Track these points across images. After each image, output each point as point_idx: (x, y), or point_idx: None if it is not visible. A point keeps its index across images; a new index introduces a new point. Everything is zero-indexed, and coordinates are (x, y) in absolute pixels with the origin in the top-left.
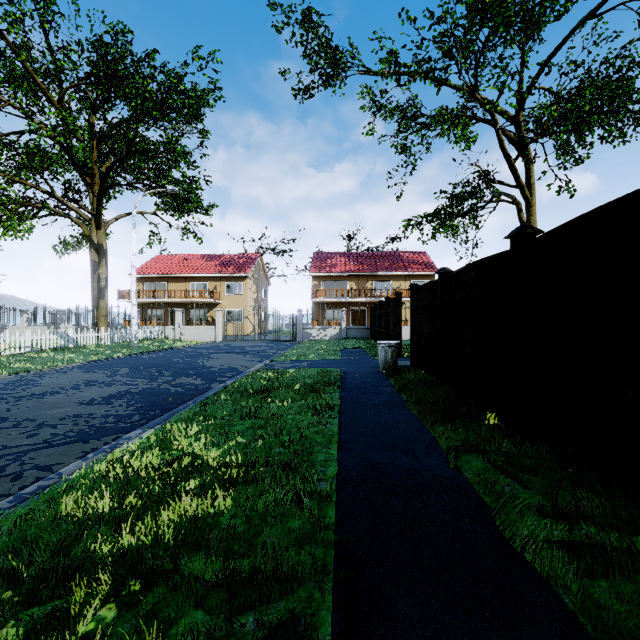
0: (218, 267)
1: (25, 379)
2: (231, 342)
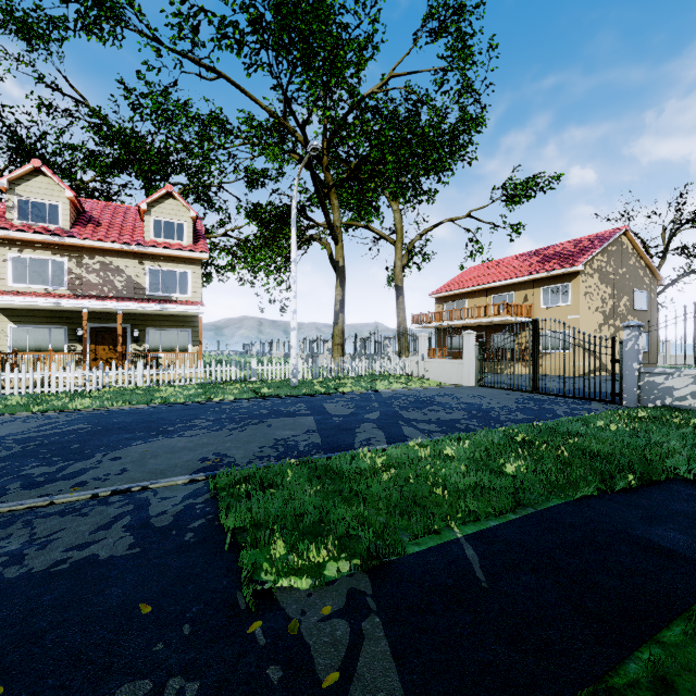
0: (532, 266)
1: None
2: (470, 390)
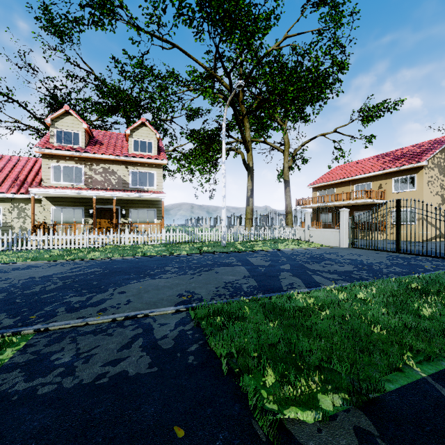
0: (385, 163)
1: (38, 266)
2: (347, 250)
